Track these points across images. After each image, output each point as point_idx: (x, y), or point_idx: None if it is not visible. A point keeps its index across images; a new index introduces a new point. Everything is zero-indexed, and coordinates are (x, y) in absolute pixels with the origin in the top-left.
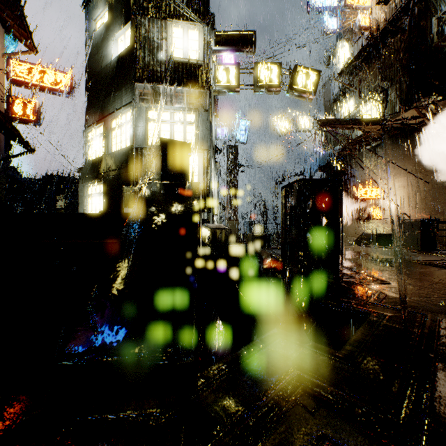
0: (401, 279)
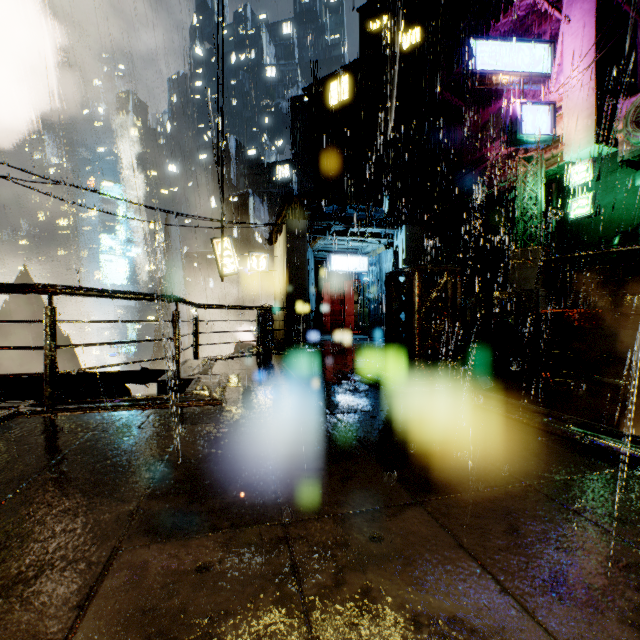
0: (329, 374)
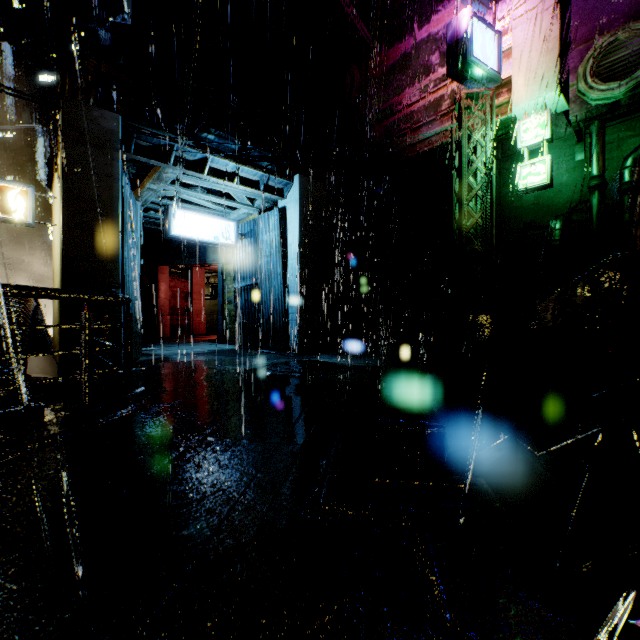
0: None
